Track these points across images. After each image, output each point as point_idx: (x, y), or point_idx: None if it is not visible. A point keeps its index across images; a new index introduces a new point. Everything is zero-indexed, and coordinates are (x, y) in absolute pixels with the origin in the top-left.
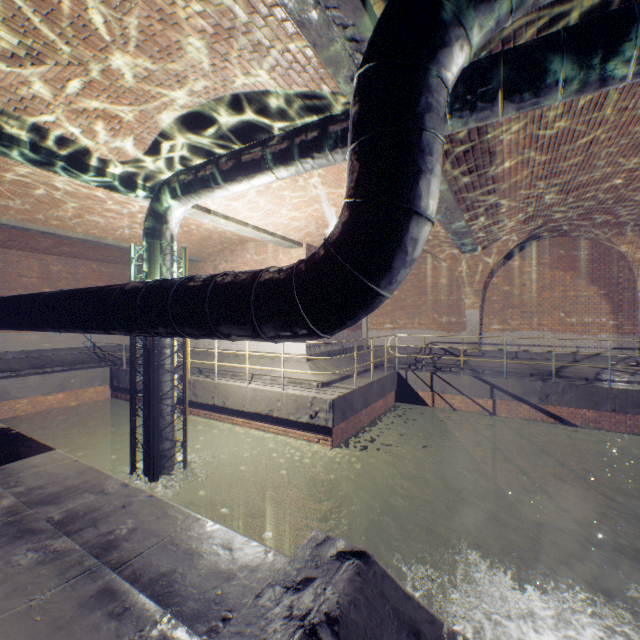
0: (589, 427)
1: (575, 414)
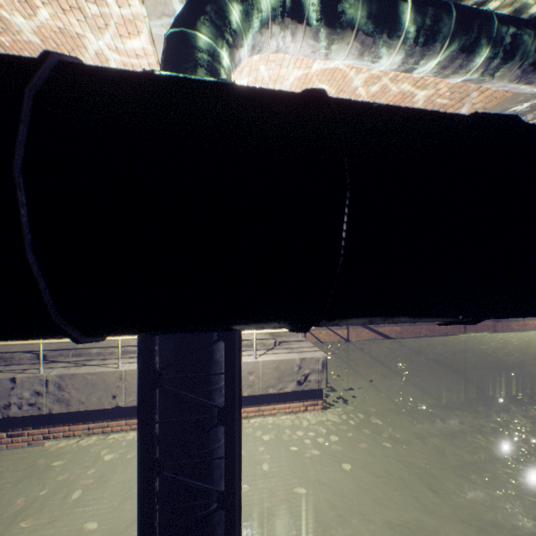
0: (399, 337)
1: (392, 330)
